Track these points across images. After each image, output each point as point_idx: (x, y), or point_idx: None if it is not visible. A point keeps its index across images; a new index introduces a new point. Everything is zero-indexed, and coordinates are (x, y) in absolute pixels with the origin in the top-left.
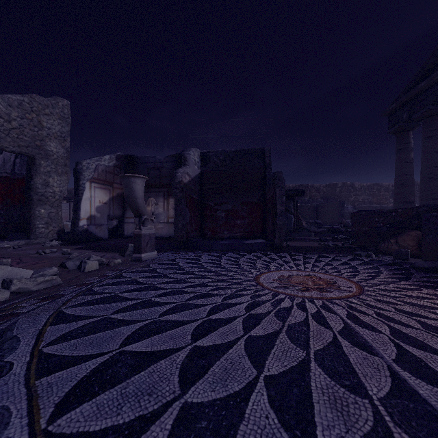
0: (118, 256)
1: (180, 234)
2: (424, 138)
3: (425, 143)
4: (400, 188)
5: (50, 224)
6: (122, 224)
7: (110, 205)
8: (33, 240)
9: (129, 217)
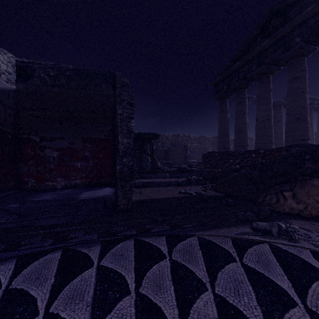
0: None
1: None
2: (237, 103)
3: (237, 106)
4: (222, 138)
5: None
6: None
7: None
8: None
9: None
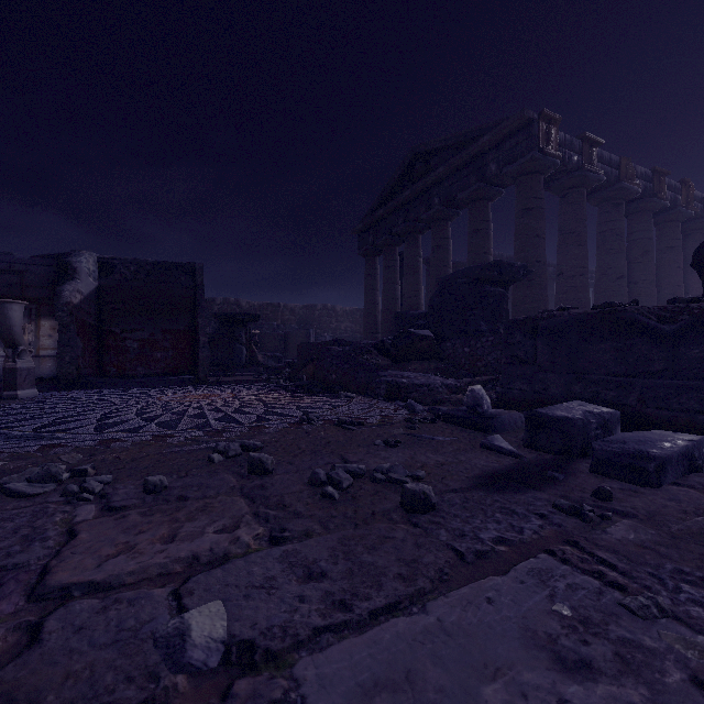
0: None
1: (67, 370)
2: (385, 267)
3: (385, 272)
4: (368, 318)
5: None
6: None
7: None
8: None
9: None
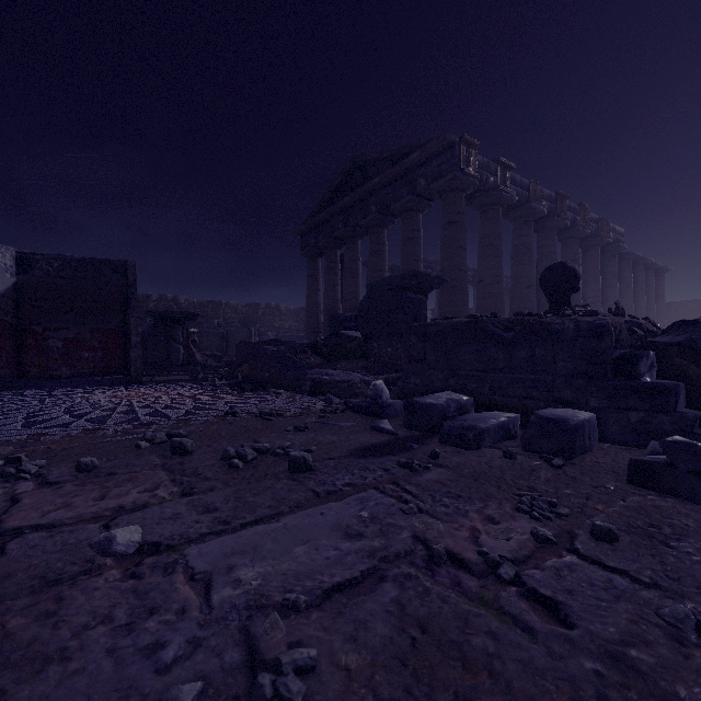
0: None
1: None
2: (326, 269)
3: (326, 274)
4: (310, 317)
5: None
6: None
7: None
8: None
9: None
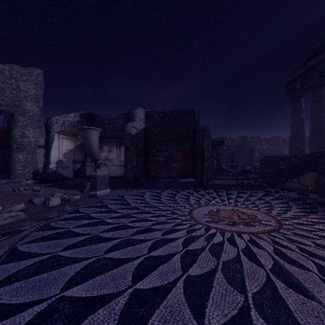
0: (78, 192)
1: (129, 175)
2: (312, 102)
3: (313, 106)
4: (294, 139)
5: (26, 167)
6: (84, 167)
7: (75, 152)
8: (12, 179)
9: (89, 161)
